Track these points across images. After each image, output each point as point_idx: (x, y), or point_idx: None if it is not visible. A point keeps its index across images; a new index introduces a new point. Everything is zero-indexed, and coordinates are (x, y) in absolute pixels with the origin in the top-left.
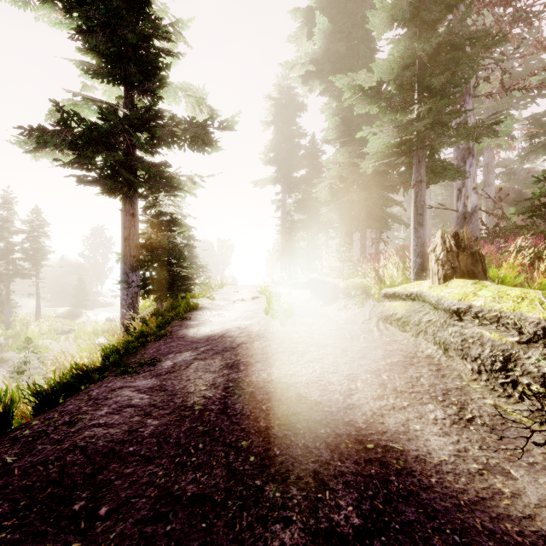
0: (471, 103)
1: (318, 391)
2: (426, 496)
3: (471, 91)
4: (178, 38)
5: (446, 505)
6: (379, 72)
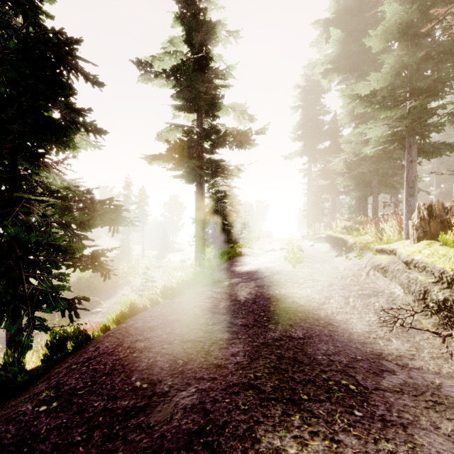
0: None
1: (305, 301)
2: (337, 337)
3: None
4: (229, 76)
5: (344, 340)
6: (375, 80)
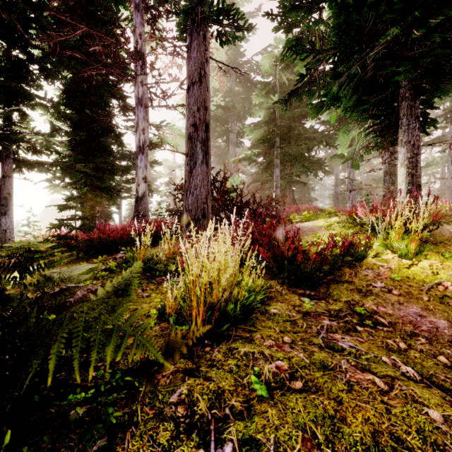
0: (143, 111)
1: None
2: None
3: (145, 102)
4: None
5: None
6: None
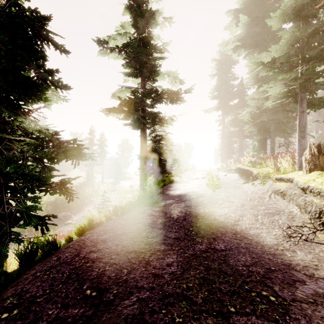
0: None
1: (224, 218)
2: (252, 249)
3: None
4: (165, 51)
5: (258, 252)
6: (274, 51)
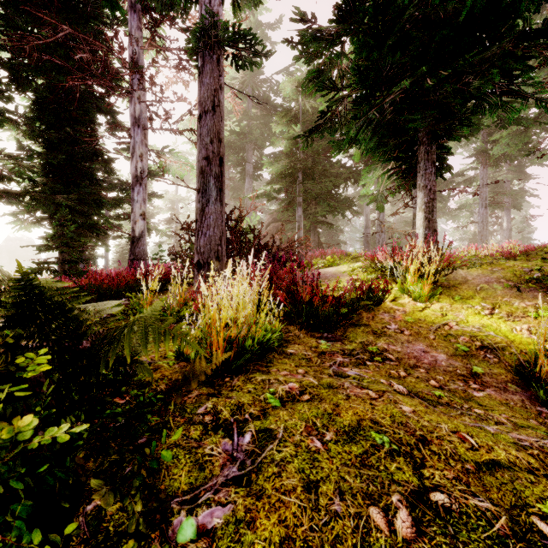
0: (140, 134)
1: None
2: None
3: (143, 123)
4: None
5: None
6: None
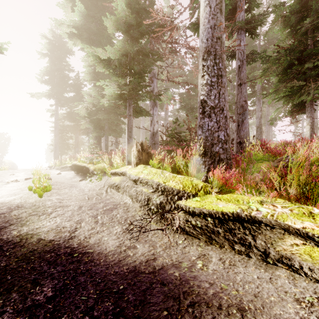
0: (156, 82)
1: (54, 233)
2: (94, 269)
3: (156, 76)
4: None
5: (102, 269)
6: (110, 52)
